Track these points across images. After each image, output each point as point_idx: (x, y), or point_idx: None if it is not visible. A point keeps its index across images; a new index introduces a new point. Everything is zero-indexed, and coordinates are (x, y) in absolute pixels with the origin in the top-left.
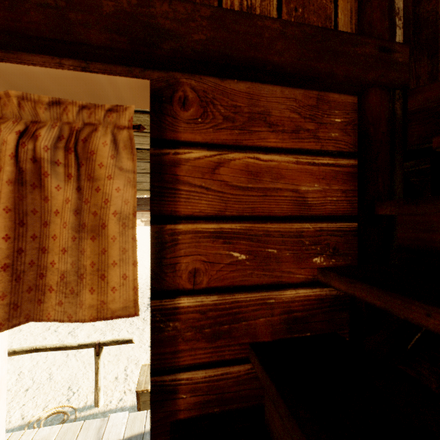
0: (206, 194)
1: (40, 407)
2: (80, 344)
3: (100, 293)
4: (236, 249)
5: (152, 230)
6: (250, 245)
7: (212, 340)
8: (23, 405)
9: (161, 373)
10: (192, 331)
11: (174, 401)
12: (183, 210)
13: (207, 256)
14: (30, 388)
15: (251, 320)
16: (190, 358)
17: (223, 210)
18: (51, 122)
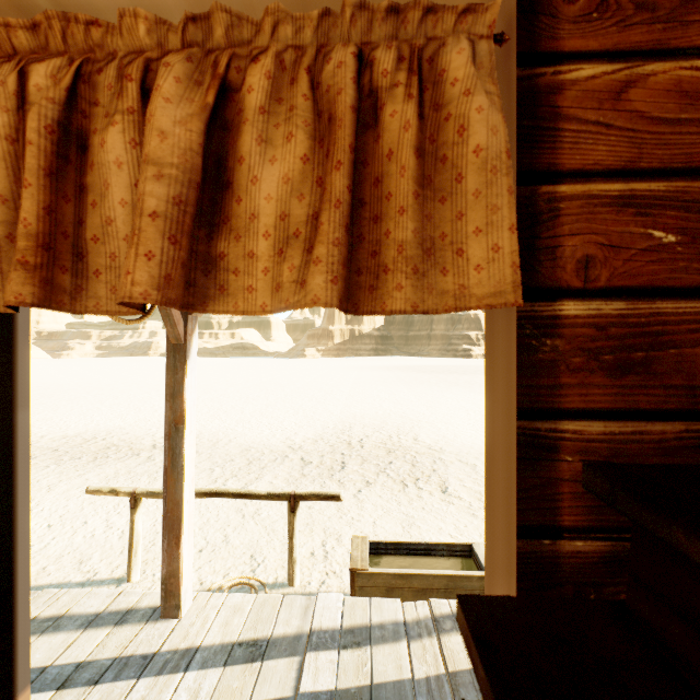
0: (605, 136)
1: (219, 574)
2: (269, 492)
3: (457, 276)
4: (657, 225)
5: (518, 195)
6: (684, 219)
7: (615, 375)
8: (198, 568)
9: (533, 417)
10: (581, 357)
11: (553, 463)
12: (567, 162)
13: (608, 236)
14: (204, 549)
15: (685, 348)
16: (579, 400)
17: (634, 161)
18: (385, 42)
